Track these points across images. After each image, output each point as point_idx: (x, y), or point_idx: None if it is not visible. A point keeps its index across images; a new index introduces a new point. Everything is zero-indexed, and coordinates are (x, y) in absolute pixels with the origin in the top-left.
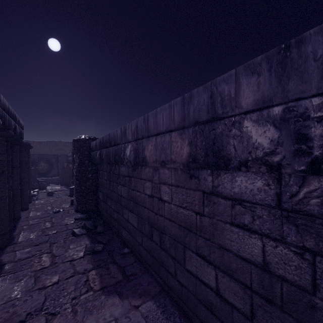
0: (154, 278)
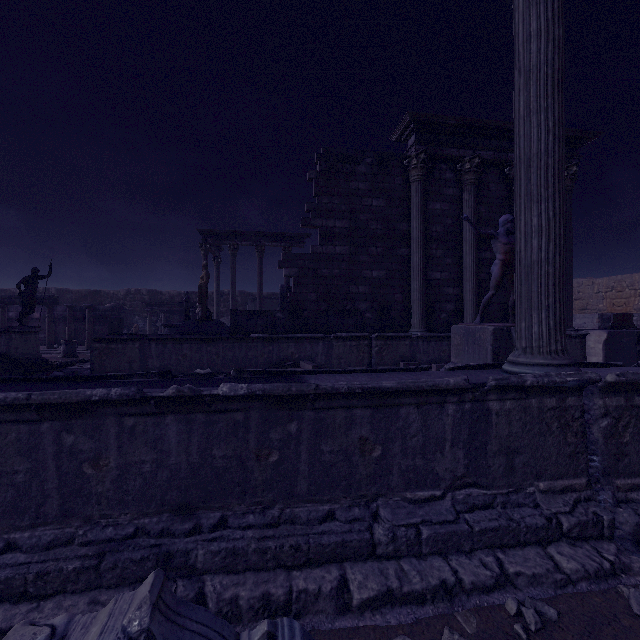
0: None
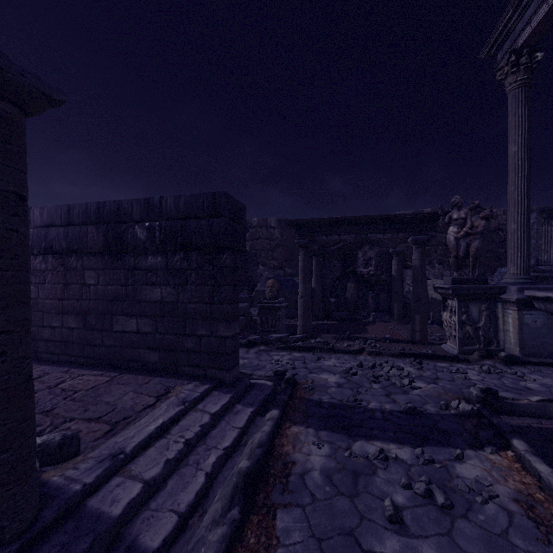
0: None
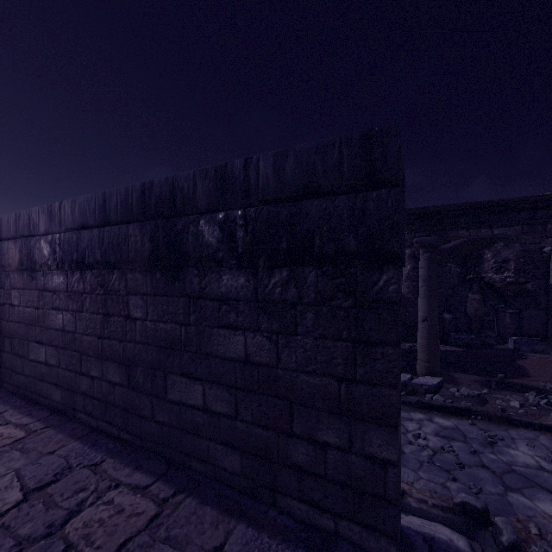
0: (6, 389)
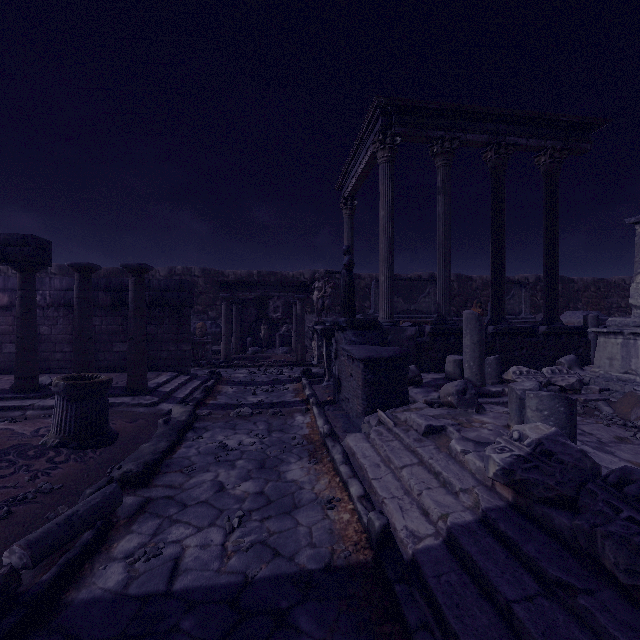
0: None
